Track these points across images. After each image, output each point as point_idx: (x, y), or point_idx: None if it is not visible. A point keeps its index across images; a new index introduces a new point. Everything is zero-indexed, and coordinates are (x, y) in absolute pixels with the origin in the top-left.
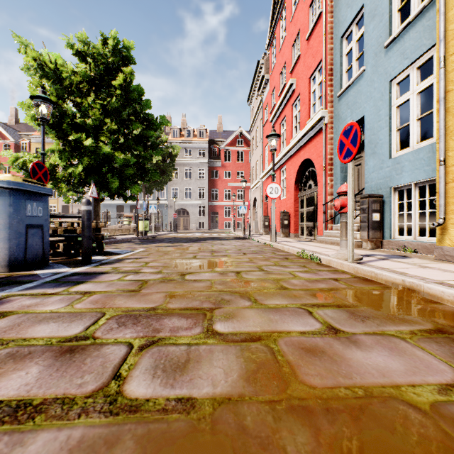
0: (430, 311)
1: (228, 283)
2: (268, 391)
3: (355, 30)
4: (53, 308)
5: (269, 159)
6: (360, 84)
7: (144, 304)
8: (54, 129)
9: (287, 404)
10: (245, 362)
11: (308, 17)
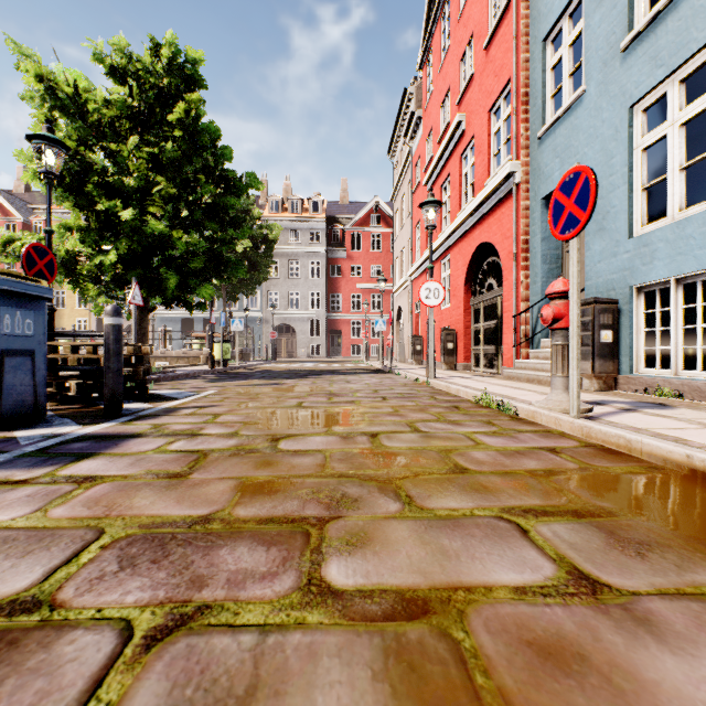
0: None
1: (356, 458)
2: None
3: (568, 27)
4: (4, 519)
5: (422, 246)
6: (577, 114)
7: (188, 508)
8: (73, 193)
9: None
10: (396, 698)
11: (488, 11)
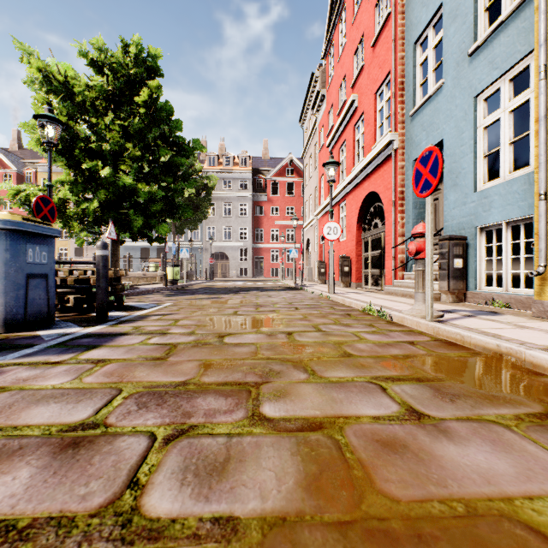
0: (536, 387)
1: (278, 348)
2: (336, 507)
3: (432, 35)
4: (56, 383)
5: (325, 193)
6: (438, 100)
7: (172, 377)
8: (64, 156)
9: (363, 527)
10: (304, 462)
11: (374, 19)
